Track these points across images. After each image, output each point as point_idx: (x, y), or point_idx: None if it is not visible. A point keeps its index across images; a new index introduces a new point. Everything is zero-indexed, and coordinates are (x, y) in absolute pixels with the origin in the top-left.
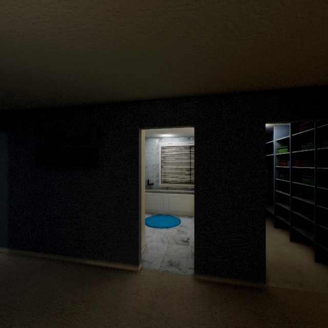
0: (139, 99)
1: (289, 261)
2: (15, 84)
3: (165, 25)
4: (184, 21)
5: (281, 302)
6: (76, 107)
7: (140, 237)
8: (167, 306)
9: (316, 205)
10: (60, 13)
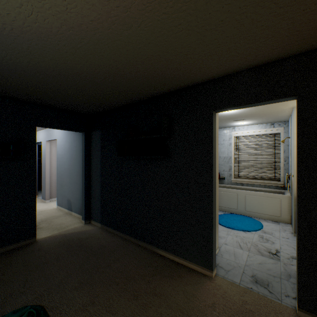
0: (214, 77)
1: None
2: (101, 84)
3: None
4: None
5: None
6: (148, 99)
7: (214, 238)
8: None
9: None
10: None
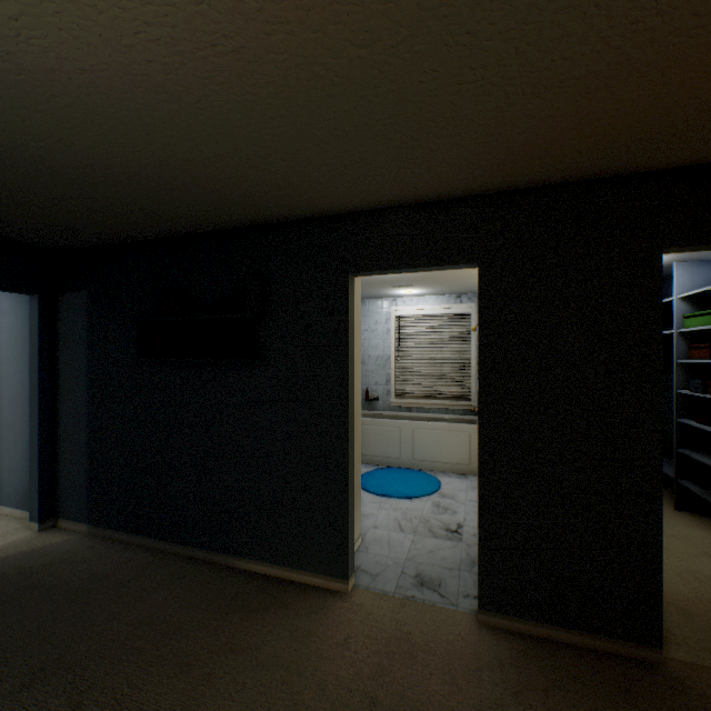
0: (350, 209)
1: None
2: (97, 189)
3: (417, 18)
4: (464, 3)
5: (707, 703)
6: (216, 233)
7: (351, 517)
8: (415, 683)
9: None
10: (180, 16)
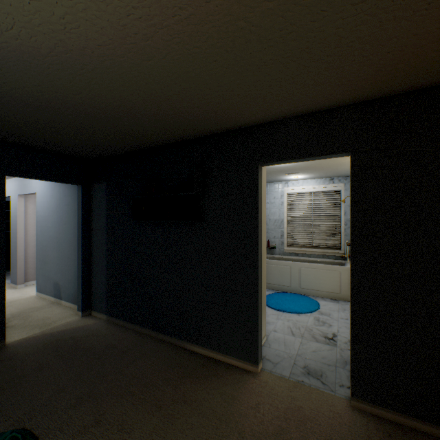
0: (259, 122)
1: None
2: (110, 121)
3: None
4: None
5: None
6: (176, 144)
7: (259, 324)
8: None
9: None
10: None
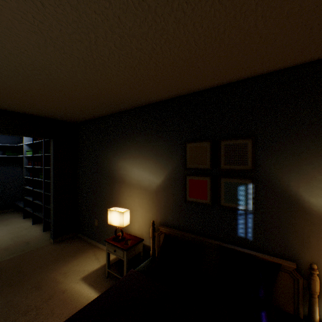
0: None
1: (23, 239)
2: None
3: None
4: None
5: None
6: None
7: None
8: None
9: (45, 192)
10: None
